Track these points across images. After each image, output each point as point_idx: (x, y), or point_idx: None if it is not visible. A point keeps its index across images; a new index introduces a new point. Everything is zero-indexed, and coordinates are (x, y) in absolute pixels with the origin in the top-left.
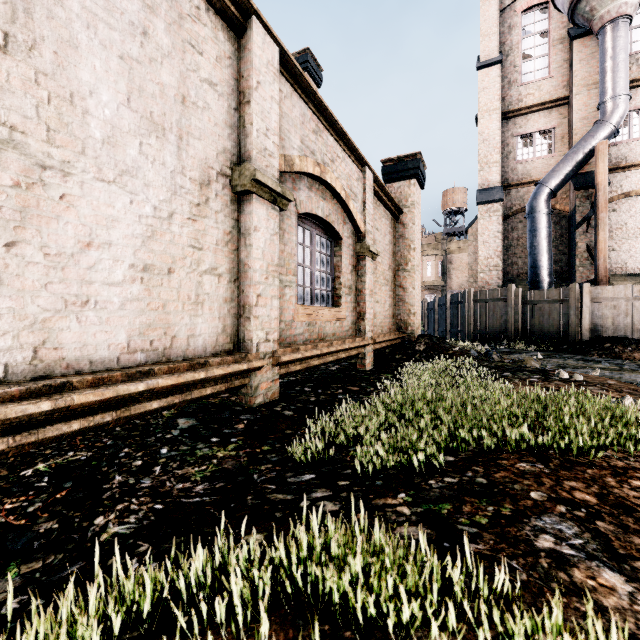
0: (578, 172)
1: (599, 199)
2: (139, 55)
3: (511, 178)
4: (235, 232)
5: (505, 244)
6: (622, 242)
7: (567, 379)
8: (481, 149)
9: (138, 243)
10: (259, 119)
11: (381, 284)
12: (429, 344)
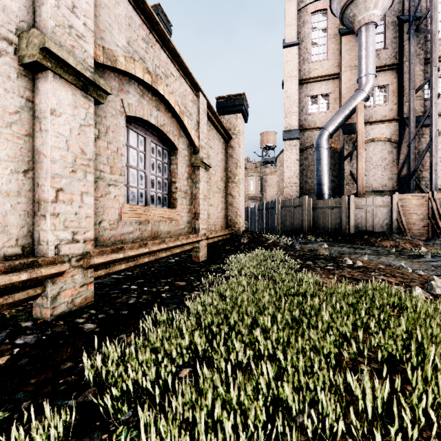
0: (345, 123)
1: (359, 140)
2: None
3: (304, 124)
4: (26, 114)
5: (301, 169)
6: (370, 170)
7: (352, 265)
8: (286, 103)
9: None
10: None
11: (214, 191)
12: (251, 238)
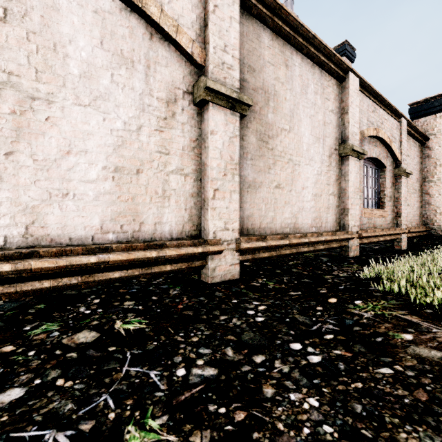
0: None
1: None
2: (313, 113)
3: None
4: (339, 175)
5: None
6: None
7: None
8: None
9: (313, 185)
10: (351, 119)
11: (411, 193)
12: None
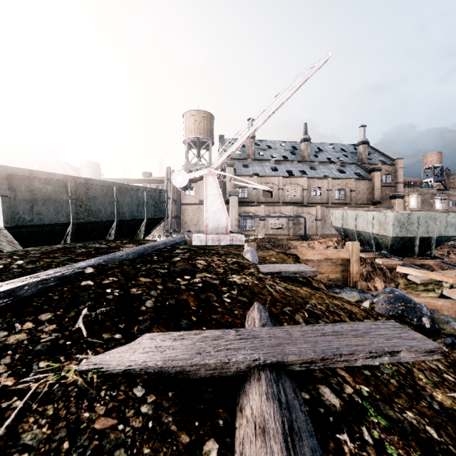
0: None
1: None
2: None
3: None
4: None
5: None
6: None
7: None
8: None
9: None
10: None
11: None
12: None
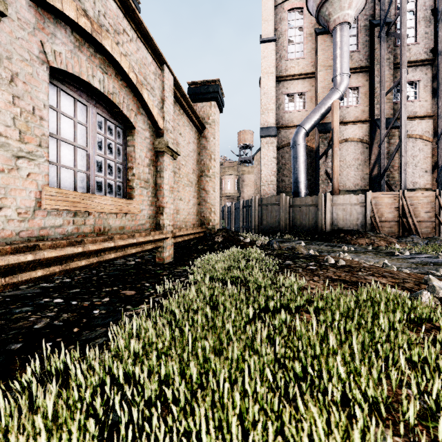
0: (320, 122)
1: (334, 138)
2: None
3: (281, 122)
4: None
5: (278, 167)
6: (343, 170)
7: (335, 264)
8: (263, 99)
9: None
10: None
11: (185, 184)
12: (226, 236)
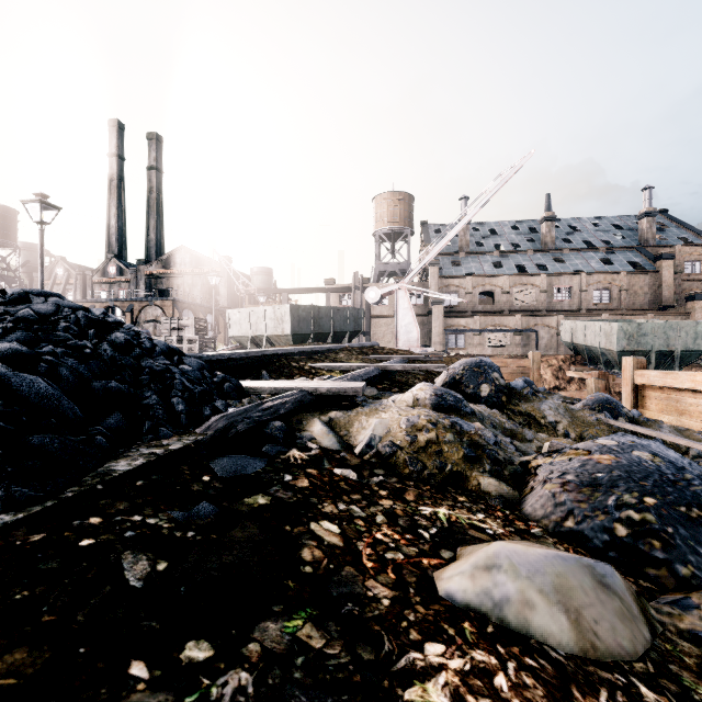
0: None
1: None
2: None
3: None
4: None
5: None
6: None
7: None
8: None
9: None
10: None
11: None
12: None
